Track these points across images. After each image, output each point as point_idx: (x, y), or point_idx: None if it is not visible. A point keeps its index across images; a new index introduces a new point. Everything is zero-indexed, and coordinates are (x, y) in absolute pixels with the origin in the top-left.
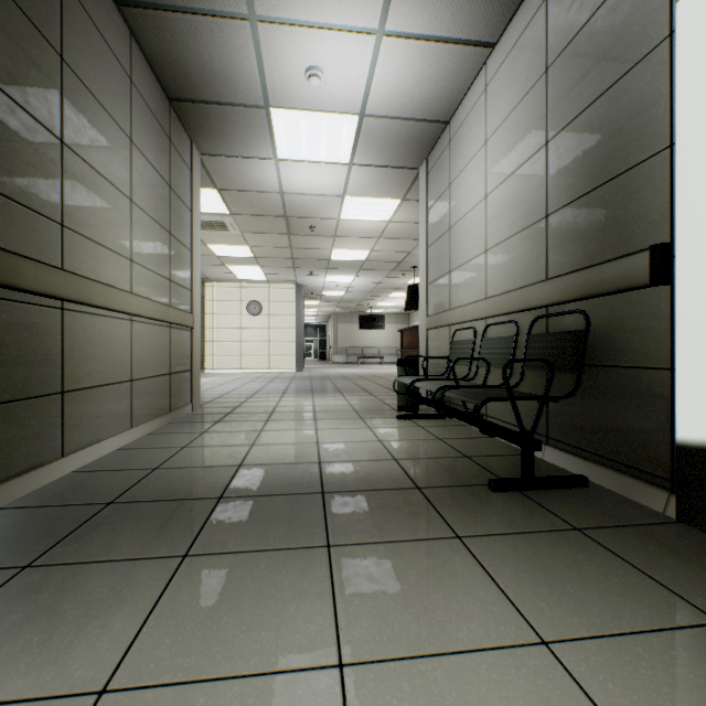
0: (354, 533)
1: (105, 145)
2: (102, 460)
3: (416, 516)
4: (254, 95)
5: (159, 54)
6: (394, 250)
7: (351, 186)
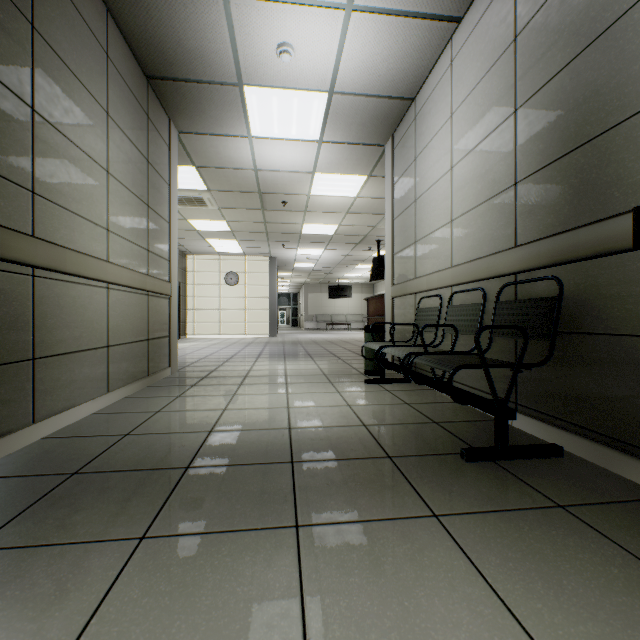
0: (324, 510)
1: (80, 116)
2: (75, 425)
3: (389, 490)
4: (227, 72)
5: (135, 31)
6: (360, 225)
7: (320, 163)
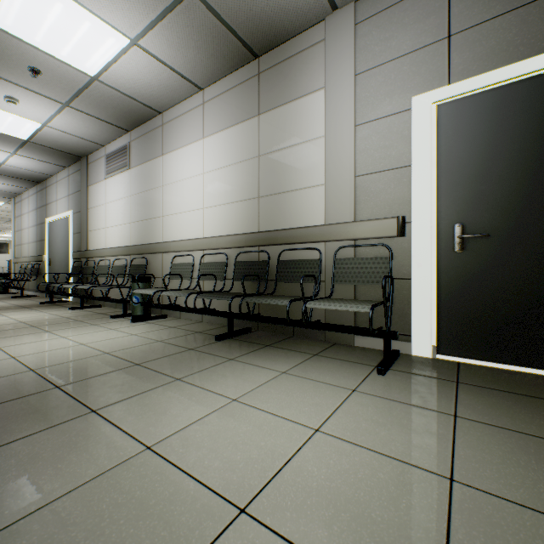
0: None
1: None
2: None
3: None
4: None
5: None
6: (7, 215)
7: None
